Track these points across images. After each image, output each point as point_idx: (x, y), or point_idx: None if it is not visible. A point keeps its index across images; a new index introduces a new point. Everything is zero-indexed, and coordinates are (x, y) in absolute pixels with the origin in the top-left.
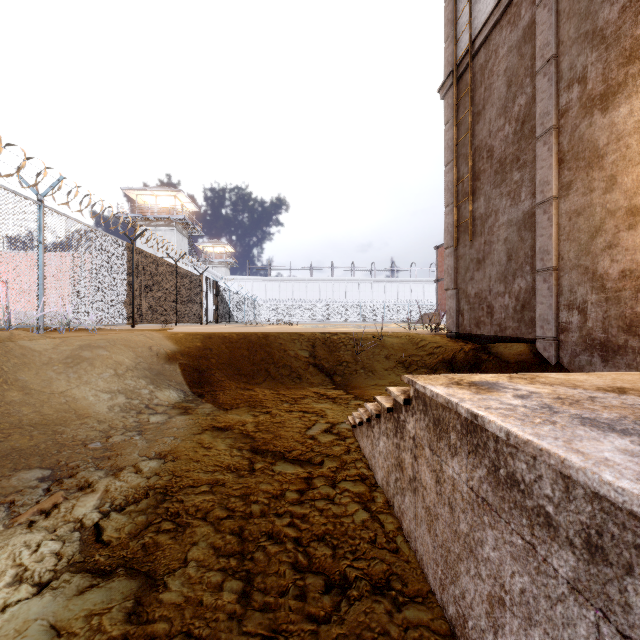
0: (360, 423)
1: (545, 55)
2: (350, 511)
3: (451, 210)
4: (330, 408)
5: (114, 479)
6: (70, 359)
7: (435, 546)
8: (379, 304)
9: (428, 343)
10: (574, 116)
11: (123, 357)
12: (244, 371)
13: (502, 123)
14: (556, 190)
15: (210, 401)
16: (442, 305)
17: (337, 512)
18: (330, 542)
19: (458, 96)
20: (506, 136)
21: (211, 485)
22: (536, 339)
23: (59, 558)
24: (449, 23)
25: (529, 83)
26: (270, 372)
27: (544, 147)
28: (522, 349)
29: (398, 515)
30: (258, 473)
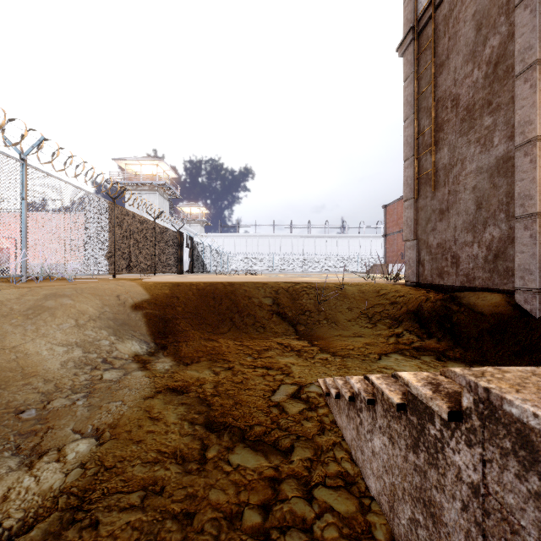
0: (337, 395)
1: None
2: None
3: (411, 163)
4: (296, 364)
5: (25, 474)
6: (31, 310)
7: None
8: (332, 257)
9: (390, 293)
10: None
11: (87, 307)
12: (209, 320)
13: (470, 69)
14: (540, 129)
15: (172, 353)
16: (389, 257)
17: None
18: None
19: (418, 51)
20: (475, 81)
21: (144, 492)
22: (513, 290)
23: None
24: None
25: (504, 21)
26: (235, 321)
27: (525, 85)
28: (498, 301)
29: None
30: (209, 468)
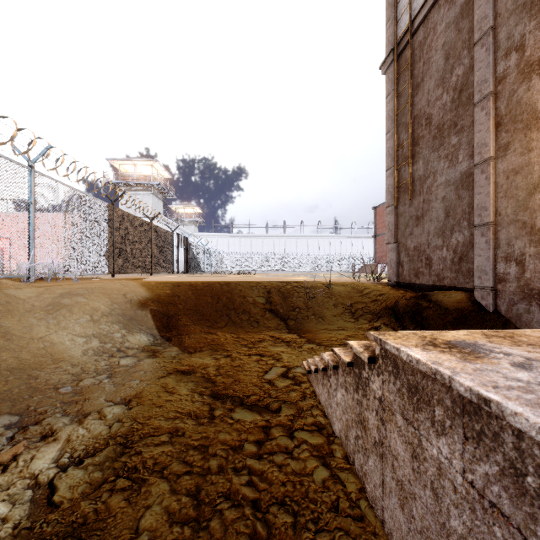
0: (315, 370)
1: (483, 27)
2: (309, 468)
3: (392, 173)
4: (285, 352)
5: (78, 427)
6: (51, 306)
7: (411, 528)
8: (324, 256)
9: (372, 291)
10: (512, 82)
11: (99, 304)
12: (208, 316)
13: (440, 93)
14: (494, 151)
15: (176, 344)
16: (379, 257)
17: (296, 469)
18: (290, 507)
19: (398, 71)
20: (444, 104)
21: (171, 435)
22: (473, 288)
23: (4, 525)
24: (390, 7)
25: (466, 55)
26: (231, 317)
27: (482, 112)
28: (460, 297)
29: (360, 474)
30: (217, 421)
